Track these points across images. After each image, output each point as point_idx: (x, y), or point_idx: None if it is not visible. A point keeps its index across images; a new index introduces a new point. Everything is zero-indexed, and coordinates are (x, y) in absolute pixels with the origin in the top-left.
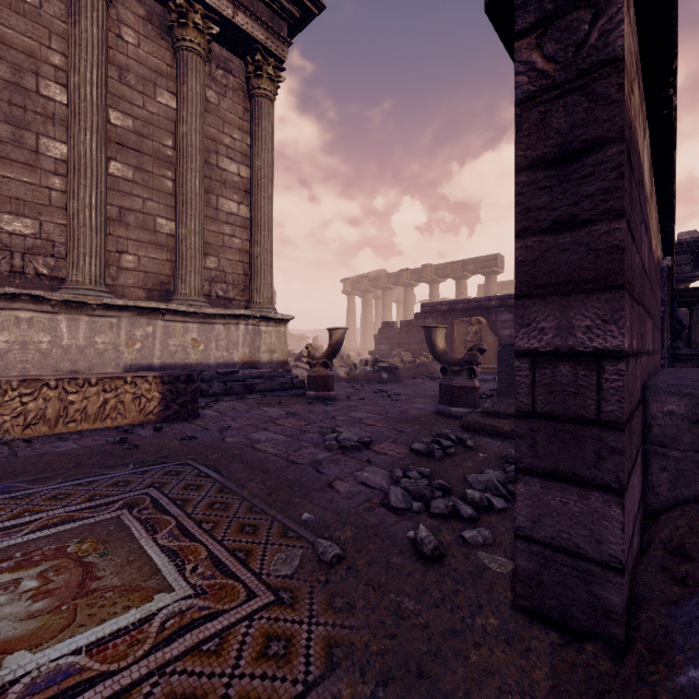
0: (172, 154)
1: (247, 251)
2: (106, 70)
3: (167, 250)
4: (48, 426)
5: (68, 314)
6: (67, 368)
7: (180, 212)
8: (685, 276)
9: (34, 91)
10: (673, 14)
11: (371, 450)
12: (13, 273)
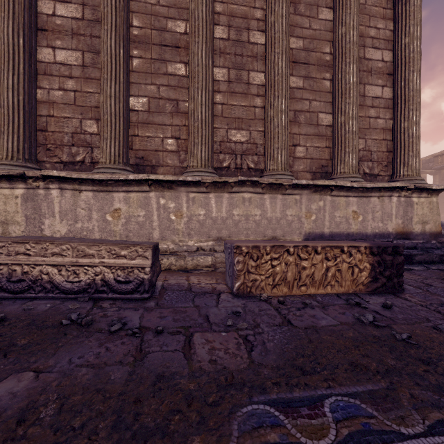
0: (329, 59)
1: (389, 129)
2: (289, 4)
3: (325, 139)
4: (287, 287)
5: (270, 193)
6: (269, 234)
7: (339, 103)
8: None
9: (246, 41)
10: None
11: None
12: (236, 169)
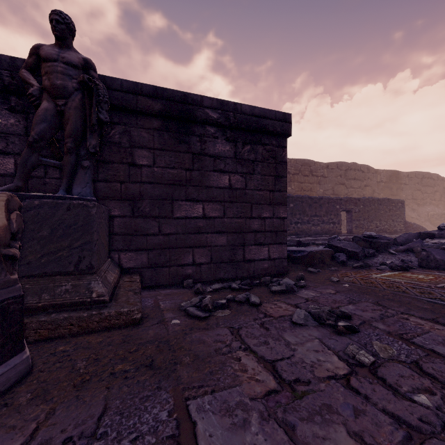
0: None
1: None
2: None
3: None
4: None
5: None
6: None
7: None
8: None
9: None
10: None
11: (299, 308)
12: None
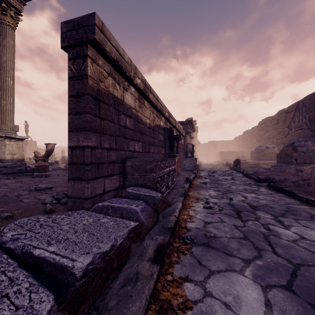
0: None
1: None
2: None
3: None
4: None
5: None
6: None
7: None
8: (187, 132)
9: None
10: (116, 64)
11: (51, 190)
12: None
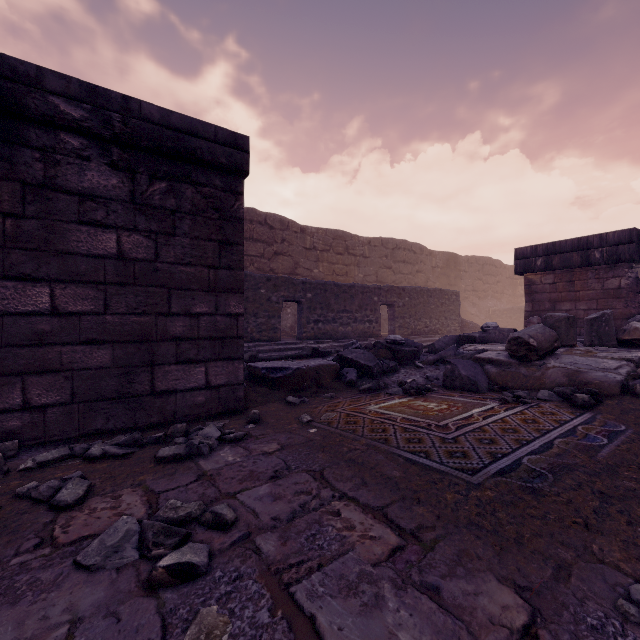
0: None
1: None
2: None
3: None
4: None
5: None
6: None
7: None
8: None
9: None
10: None
11: (154, 506)
12: None
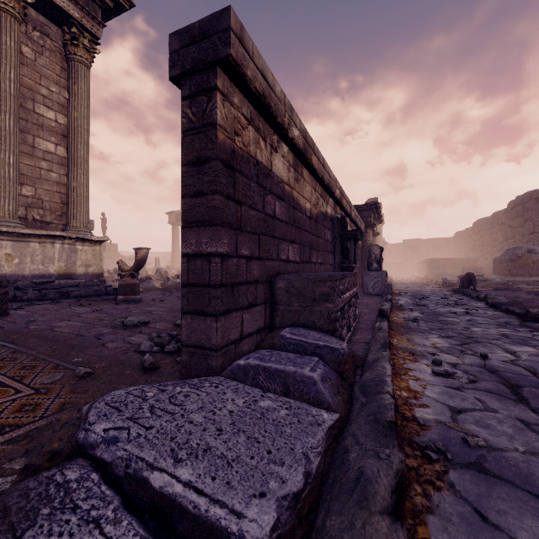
0: None
1: (64, 184)
2: None
3: None
4: None
5: None
6: None
7: None
8: (369, 224)
9: None
10: (262, 101)
11: (146, 326)
12: None
